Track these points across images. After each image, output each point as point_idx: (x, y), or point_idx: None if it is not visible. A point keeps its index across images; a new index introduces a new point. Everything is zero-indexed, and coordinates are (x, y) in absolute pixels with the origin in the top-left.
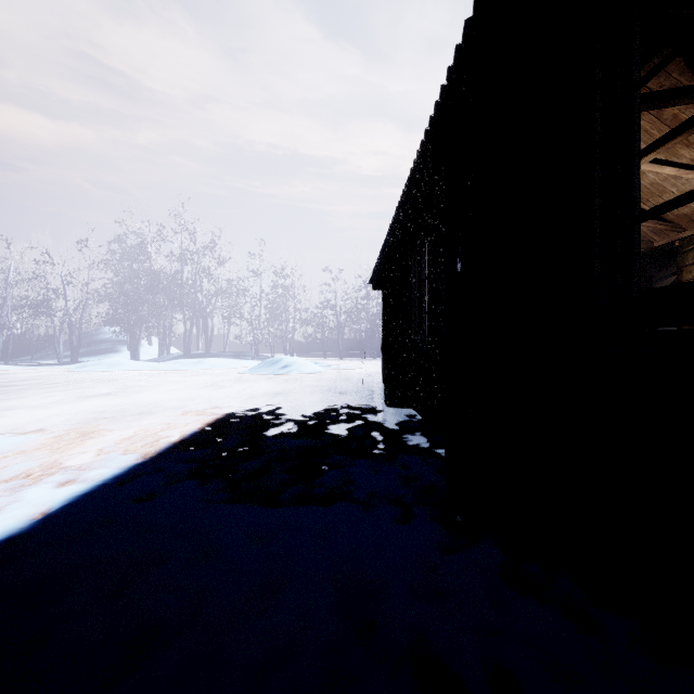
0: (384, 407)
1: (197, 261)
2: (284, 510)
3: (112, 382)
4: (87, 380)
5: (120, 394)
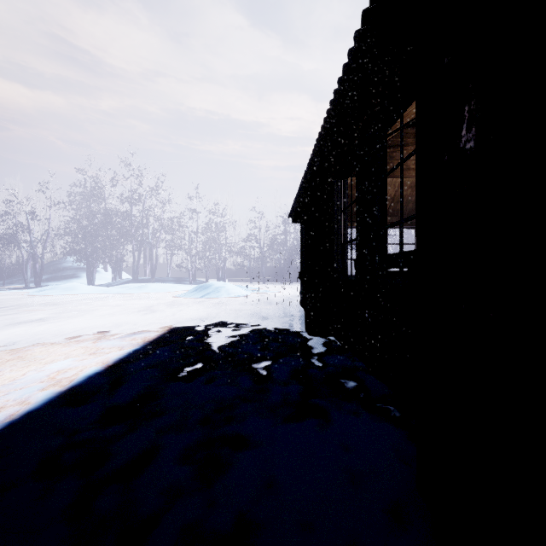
0: (305, 335)
1: (144, 202)
2: None
3: (56, 306)
4: (35, 303)
5: (54, 319)
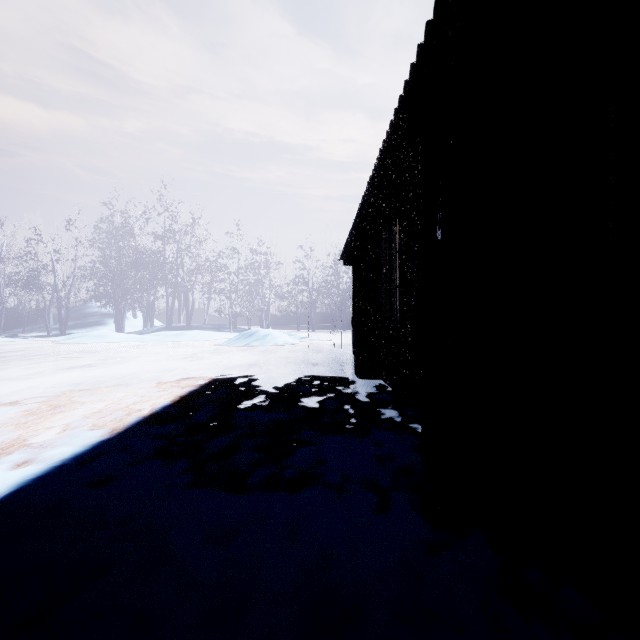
0: (355, 378)
1: (179, 240)
2: (250, 499)
3: (95, 353)
4: (71, 351)
5: (101, 365)
